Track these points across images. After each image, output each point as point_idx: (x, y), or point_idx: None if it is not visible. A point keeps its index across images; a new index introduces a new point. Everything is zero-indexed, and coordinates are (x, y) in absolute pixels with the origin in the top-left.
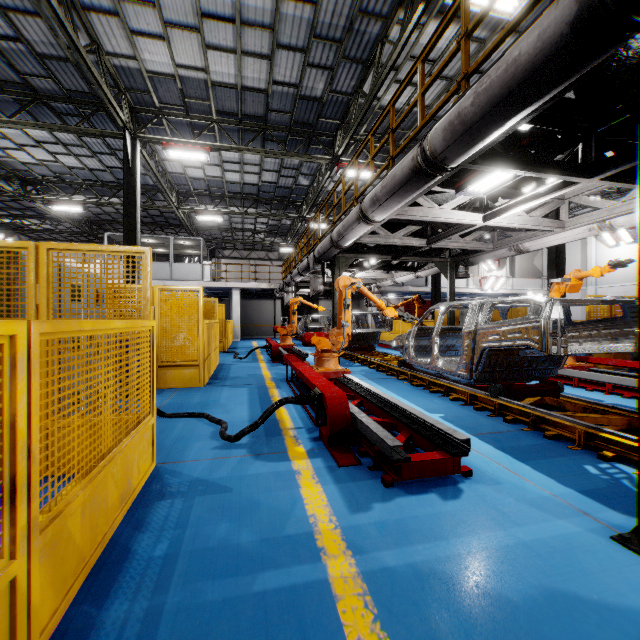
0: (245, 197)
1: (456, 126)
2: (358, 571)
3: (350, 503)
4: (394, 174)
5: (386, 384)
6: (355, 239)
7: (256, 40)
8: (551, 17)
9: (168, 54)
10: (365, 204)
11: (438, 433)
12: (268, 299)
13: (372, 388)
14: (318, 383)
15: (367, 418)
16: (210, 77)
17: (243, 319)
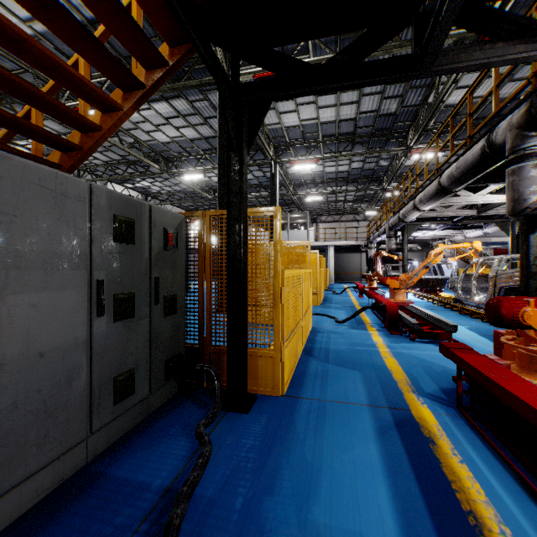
0: (338, 180)
1: (451, 178)
2: (389, 351)
3: (392, 341)
4: (428, 190)
5: (439, 312)
6: (414, 218)
7: (349, 96)
8: (475, 150)
9: (297, 117)
10: (416, 202)
11: (446, 326)
12: (355, 252)
13: (419, 308)
14: (384, 301)
15: (407, 316)
16: (319, 121)
17: (336, 268)
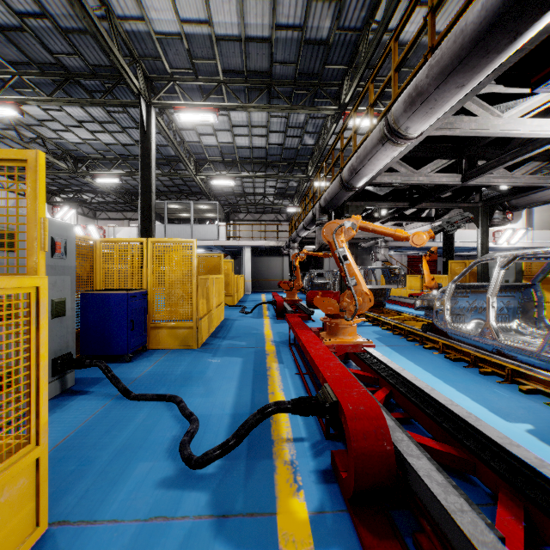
0: (254, 161)
1: None
2: None
3: None
4: (461, 27)
5: (411, 355)
6: (372, 174)
7: None
8: None
9: (172, 10)
10: (395, 111)
11: None
12: (276, 256)
13: (407, 375)
14: (329, 372)
15: (432, 471)
16: (214, 31)
17: (254, 274)
